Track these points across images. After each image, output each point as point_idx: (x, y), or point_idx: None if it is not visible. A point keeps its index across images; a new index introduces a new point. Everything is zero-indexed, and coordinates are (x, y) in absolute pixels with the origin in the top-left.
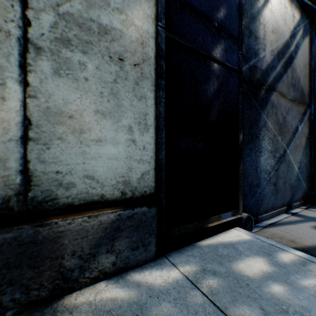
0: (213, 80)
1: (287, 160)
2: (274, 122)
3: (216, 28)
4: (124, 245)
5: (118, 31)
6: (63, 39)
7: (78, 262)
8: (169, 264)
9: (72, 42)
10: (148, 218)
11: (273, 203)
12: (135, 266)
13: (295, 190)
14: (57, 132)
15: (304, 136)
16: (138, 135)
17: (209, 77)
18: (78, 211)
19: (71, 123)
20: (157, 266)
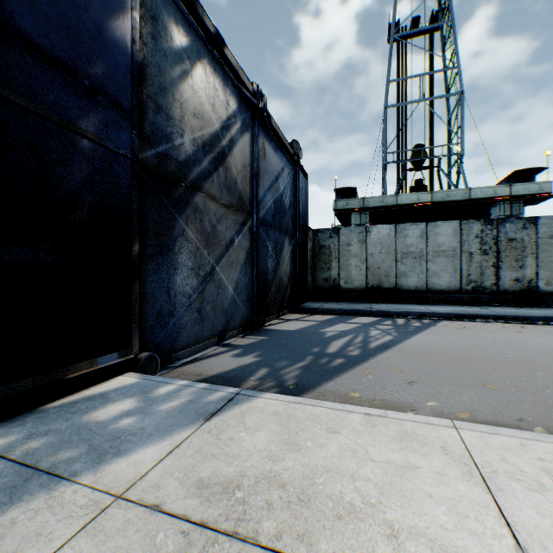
0: (80, 162)
1: (218, 279)
2: (198, 231)
3: (87, 88)
4: None
5: None
6: None
7: None
8: None
9: None
10: None
11: (198, 335)
12: None
13: (232, 316)
14: None
15: (244, 251)
16: None
17: (71, 157)
18: None
19: None
20: None
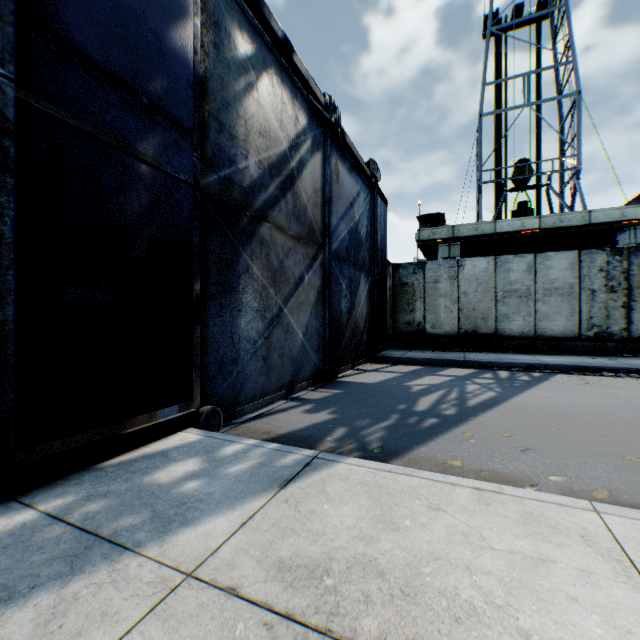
0: (138, 190)
1: (286, 323)
2: (264, 267)
3: (146, 106)
4: None
5: None
6: None
7: None
8: (20, 507)
9: None
10: None
11: (264, 387)
12: None
13: (301, 366)
14: None
15: (315, 290)
16: None
17: (129, 184)
18: None
19: None
20: None
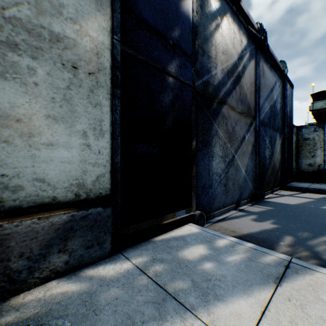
0: (168, 92)
1: (236, 164)
2: (225, 131)
3: (171, 45)
4: (78, 244)
5: (72, 40)
6: (10, 43)
7: (27, 264)
8: (123, 258)
9: (21, 46)
10: (103, 218)
11: (224, 202)
12: (90, 264)
13: (243, 190)
14: (2, 135)
15: (251, 144)
16: (94, 139)
17: (164, 89)
18: (27, 213)
19: (19, 126)
20: (112, 261)
